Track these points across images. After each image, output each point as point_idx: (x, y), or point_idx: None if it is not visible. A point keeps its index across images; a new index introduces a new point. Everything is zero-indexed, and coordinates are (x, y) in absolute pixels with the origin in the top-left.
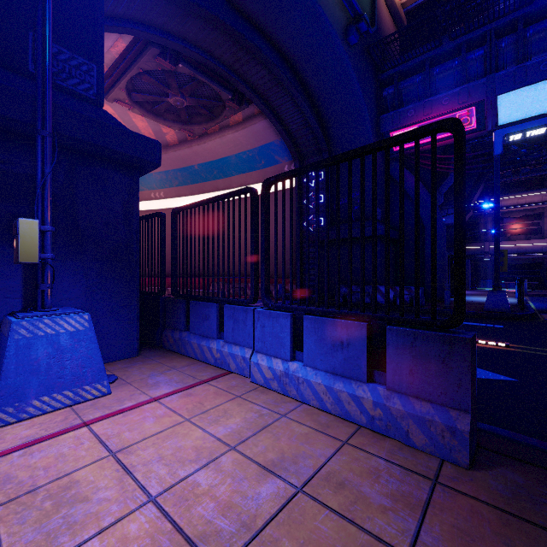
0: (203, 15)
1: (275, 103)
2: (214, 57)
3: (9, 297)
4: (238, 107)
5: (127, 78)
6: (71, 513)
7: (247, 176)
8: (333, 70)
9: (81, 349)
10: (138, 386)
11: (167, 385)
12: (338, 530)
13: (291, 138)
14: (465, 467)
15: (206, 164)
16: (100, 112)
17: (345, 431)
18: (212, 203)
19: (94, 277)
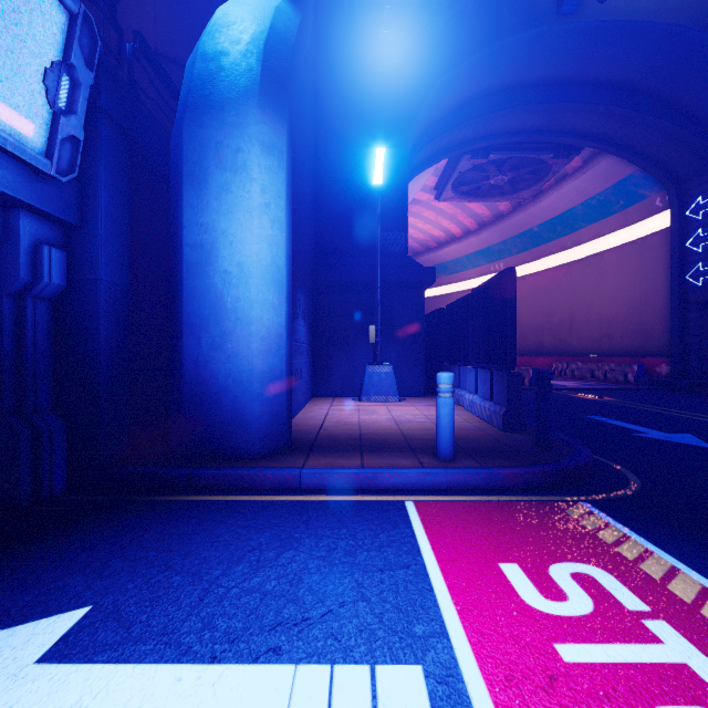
0: (501, 115)
1: (618, 135)
2: (526, 130)
3: (368, 358)
4: (566, 159)
5: (451, 182)
6: (373, 413)
7: (601, 225)
8: (700, 62)
9: (389, 380)
10: (411, 403)
11: (424, 404)
12: (430, 425)
13: (657, 163)
14: (501, 431)
15: (546, 223)
16: (405, 259)
17: (475, 421)
18: (459, 302)
19: (401, 350)
